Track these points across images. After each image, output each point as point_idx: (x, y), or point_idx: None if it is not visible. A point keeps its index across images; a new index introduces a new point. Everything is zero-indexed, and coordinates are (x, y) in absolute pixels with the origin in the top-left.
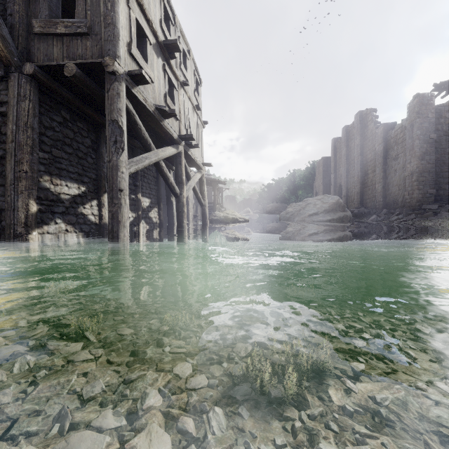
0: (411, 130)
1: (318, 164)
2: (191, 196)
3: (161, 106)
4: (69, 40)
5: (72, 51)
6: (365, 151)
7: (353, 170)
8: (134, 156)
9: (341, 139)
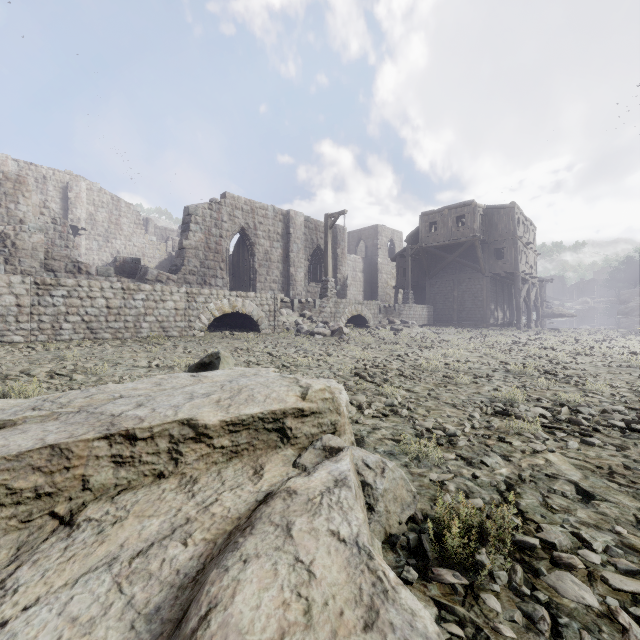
0: None
1: None
2: None
3: (526, 273)
4: (501, 265)
5: (502, 268)
6: None
7: None
8: (502, 286)
9: None
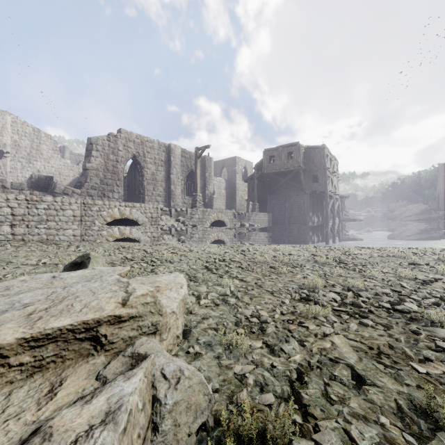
0: None
1: (439, 169)
2: None
3: (332, 192)
4: (316, 186)
5: (317, 188)
6: None
7: None
8: (317, 200)
9: None
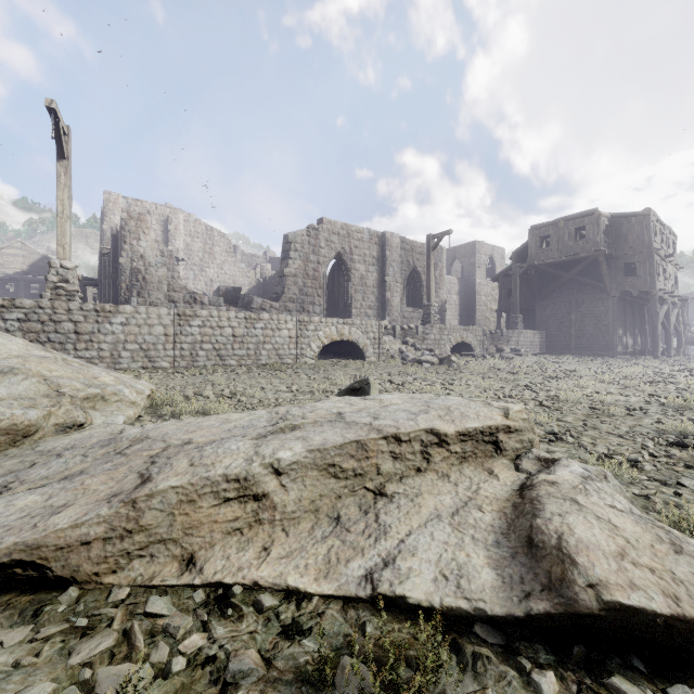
0: None
1: None
2: None
3: (665, 292)
4: (632, 283)
5: (634, 286)
6: None
7: None
8: (632, 307)
9: None
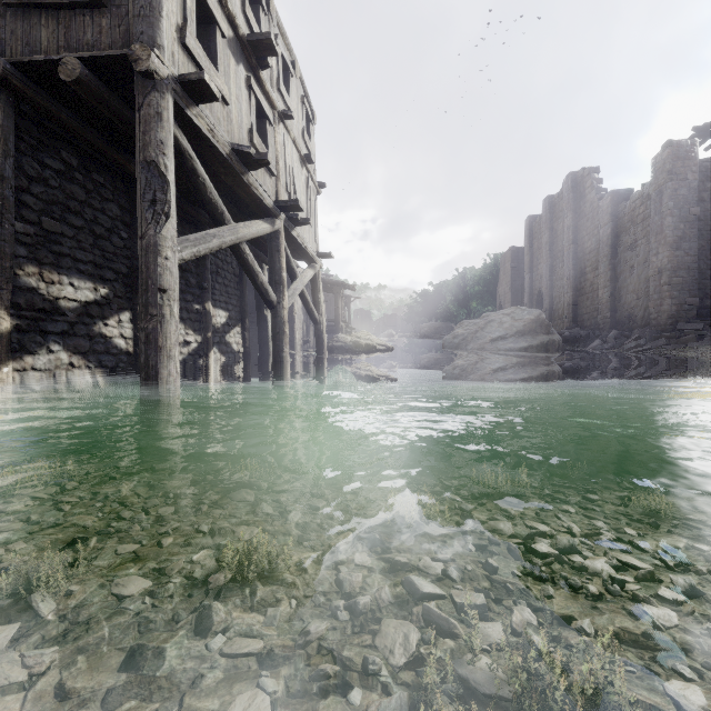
0: (659, 200)
1: (503, 259)
2: (299, 309)
3: (241, 146)
4: (69, 16)
5: (75, 36)
6: (581, 237)
7: (562, 268)
8: None
9: (541, 219)
